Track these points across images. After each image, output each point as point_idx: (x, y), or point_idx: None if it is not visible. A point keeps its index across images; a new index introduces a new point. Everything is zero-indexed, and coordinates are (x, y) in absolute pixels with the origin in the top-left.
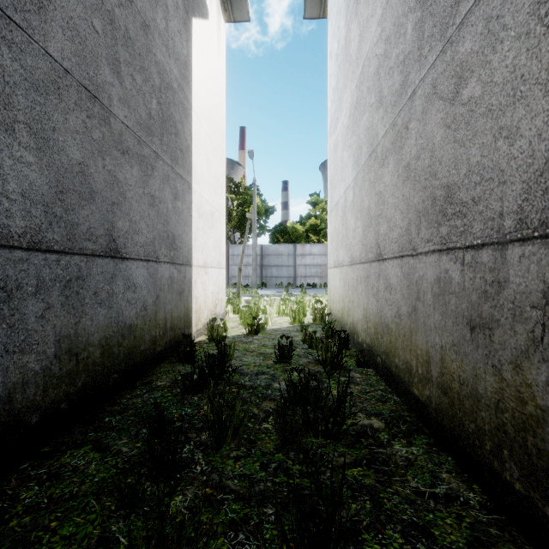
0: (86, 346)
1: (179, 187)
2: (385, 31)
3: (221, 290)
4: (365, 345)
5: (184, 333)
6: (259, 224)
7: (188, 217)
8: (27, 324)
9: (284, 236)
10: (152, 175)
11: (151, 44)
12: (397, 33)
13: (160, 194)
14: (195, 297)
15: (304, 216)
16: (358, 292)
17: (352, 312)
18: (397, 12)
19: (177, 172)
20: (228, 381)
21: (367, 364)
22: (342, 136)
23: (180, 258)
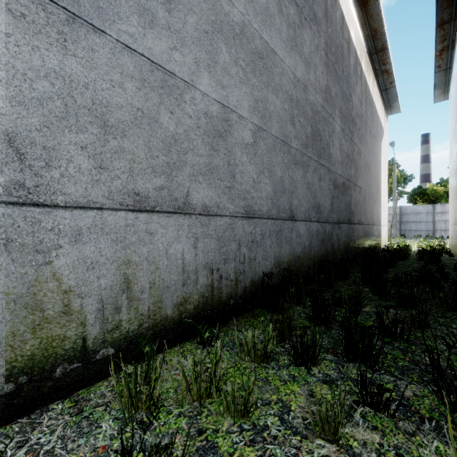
0: (372, 242)
1: (379, 202)
2: (455, 162)
3: (386, 235)
4: (454, 251)
5: (380, 247)
6: (397, 190)
7: (380, 210)
8: (370, 236)
9: (422, 197)
10: (376, 203)
11: (376, 170)
12: (456, 169)
13: (377, 207)
14: (381, 236)
15: (445, 180)
16: (453, 234)
17: (452, 242)
18: (456, 163)
19: (379, 198)
20: (407, 246)
21: (452, 255)
22: (451, 173)
23: (379, 224)
